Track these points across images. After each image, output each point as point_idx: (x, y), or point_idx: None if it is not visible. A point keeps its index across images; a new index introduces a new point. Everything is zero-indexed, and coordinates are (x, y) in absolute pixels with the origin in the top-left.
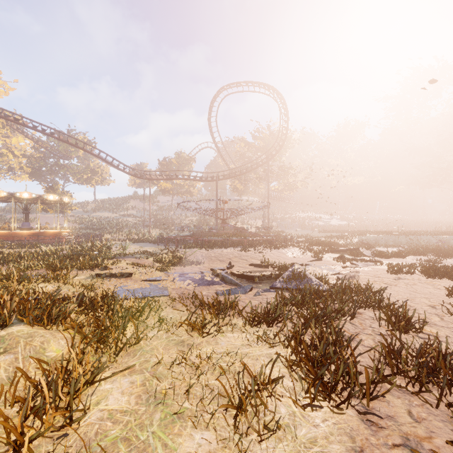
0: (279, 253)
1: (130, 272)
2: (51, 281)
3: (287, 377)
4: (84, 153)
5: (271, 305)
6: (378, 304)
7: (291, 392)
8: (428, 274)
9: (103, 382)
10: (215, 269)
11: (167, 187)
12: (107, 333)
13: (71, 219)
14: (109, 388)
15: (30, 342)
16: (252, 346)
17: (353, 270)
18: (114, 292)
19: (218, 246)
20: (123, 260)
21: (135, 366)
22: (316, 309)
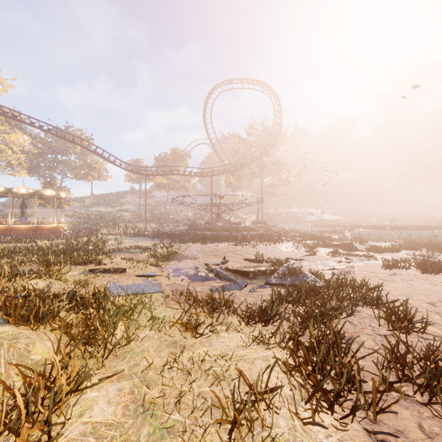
0: (274, 248)
1: (124, 267)
2: (43, 277)
3: (285, 384)
4: (82, 149)
5: (267, 303)
6: (376, 301)
7: (291, 401)
8: (424, 270)
9: (89, 389)
10: (210, 264)
11: (163, 182)
12: (96, 334)
13: (68, 214)
14: (95, 396)
15: (14, 344)
16: (247, 347)
17: (348, 265)
18: (107, 288)
19: (212, 241)
20: (118, 255)
21: (124, 370)
22: (313, 307)
